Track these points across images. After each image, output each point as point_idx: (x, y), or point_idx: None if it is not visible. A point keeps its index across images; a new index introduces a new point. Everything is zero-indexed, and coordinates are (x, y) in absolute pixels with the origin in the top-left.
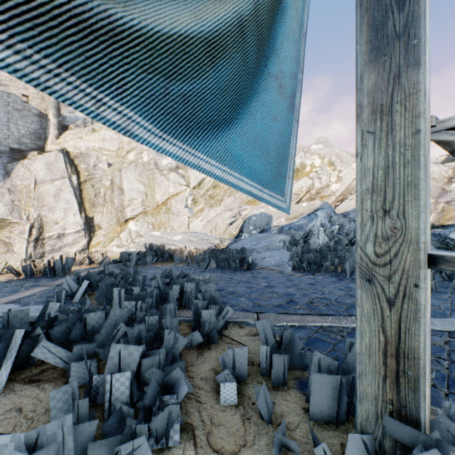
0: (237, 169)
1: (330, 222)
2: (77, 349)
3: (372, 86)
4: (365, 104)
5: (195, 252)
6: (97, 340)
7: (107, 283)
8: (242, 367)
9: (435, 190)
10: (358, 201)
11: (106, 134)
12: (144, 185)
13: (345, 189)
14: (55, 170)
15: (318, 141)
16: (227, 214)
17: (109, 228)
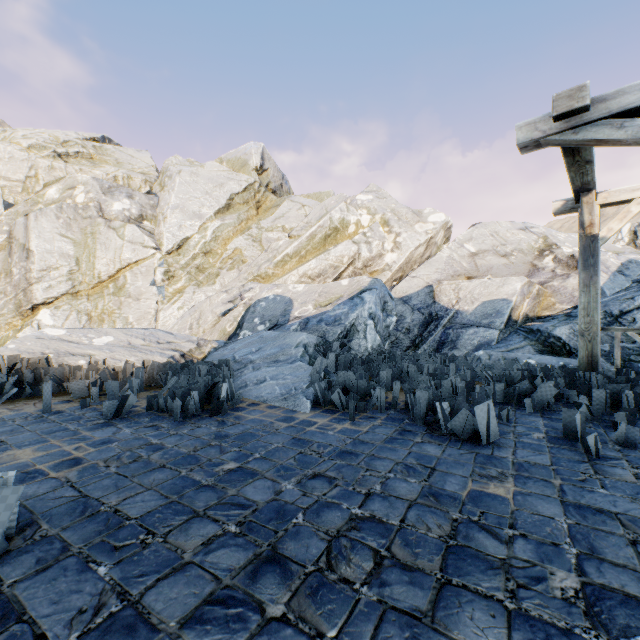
0: None
1: (384, 312)
2: None
3: None
4: None
5: (120, 372)
6: None
7: None
8: None
9: (524, 267)
10: None
11: (2, 147)
12: (75, 244)
13: (406, 261)
14: None
15: (366, 190)
16: (220, 297)
17: None
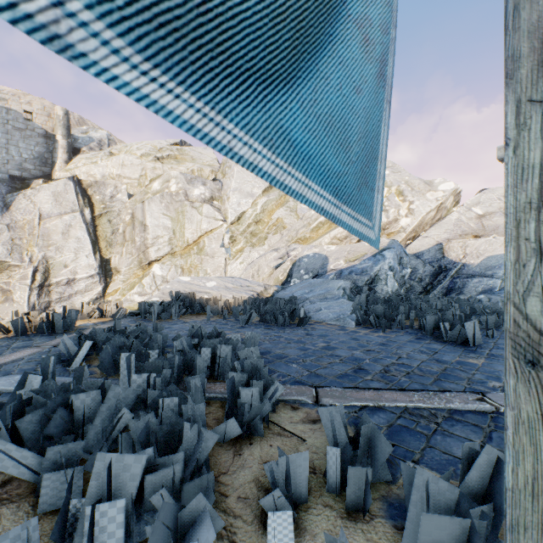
0: (300, 166)
1: (400, 265)
2: (52, 452)
3: (540, 18)
4: (523, 53)
5: (232, 302)
6: (88, 434)
7: (115, 345)
8: (299, 482)
9: None
10: (510, 224)
11: (126, 158)
12: (172, 220)
13: (418, 224)
14: (63, 202)
15: None
16: (272, 255)
17: (129, 272)
